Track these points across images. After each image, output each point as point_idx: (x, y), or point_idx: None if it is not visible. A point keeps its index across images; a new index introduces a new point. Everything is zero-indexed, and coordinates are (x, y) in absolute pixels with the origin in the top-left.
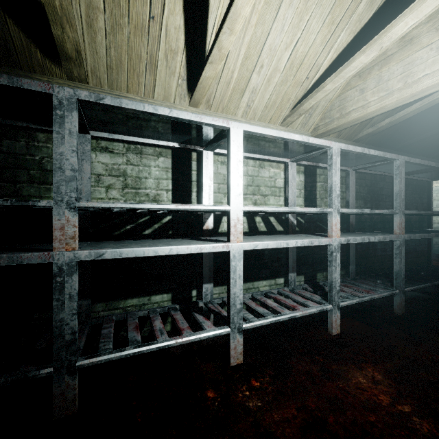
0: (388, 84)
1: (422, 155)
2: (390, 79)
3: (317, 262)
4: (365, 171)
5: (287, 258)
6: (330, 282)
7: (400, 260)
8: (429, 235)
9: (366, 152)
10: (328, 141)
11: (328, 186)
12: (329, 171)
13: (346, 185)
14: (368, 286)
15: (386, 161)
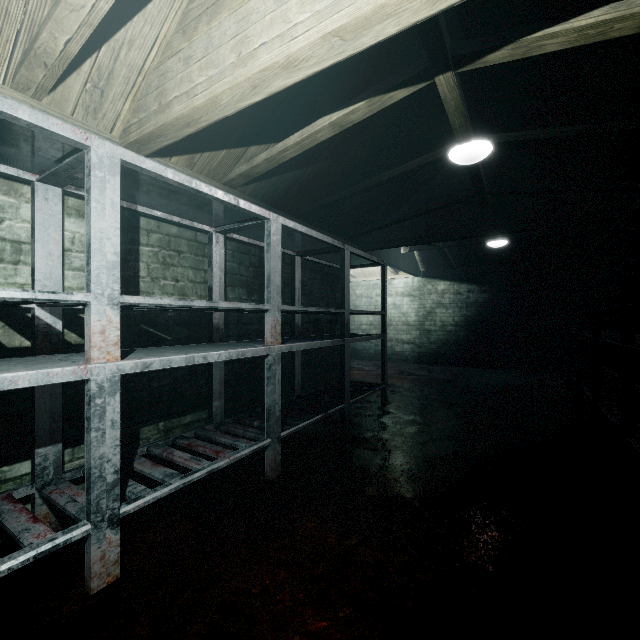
0: (219, 54)
1: (333, 233)
2: (222, 45)
3: (143, 405)
4: (245, 240)
5: (32, 412)
6: (89, 470)
7: (273, 387)
8: (321, 343)
9: (199, 188)
10: (77, 129)
11: (86, 240)
12: (87, 205)
13: (209, 258)
14: (227, 439)
15: (257, 221)
